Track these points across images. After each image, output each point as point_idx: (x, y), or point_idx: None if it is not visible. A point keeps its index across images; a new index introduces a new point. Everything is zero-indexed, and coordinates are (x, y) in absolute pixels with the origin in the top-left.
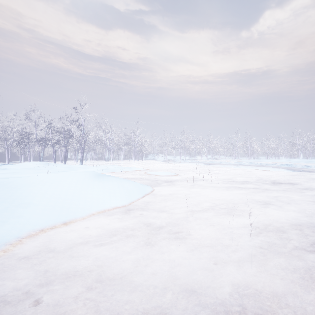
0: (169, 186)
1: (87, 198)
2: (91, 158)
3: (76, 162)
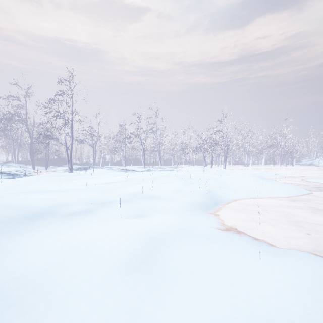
0: None
1: (261, 190)
2: (228, 162)
3: (217, 166)
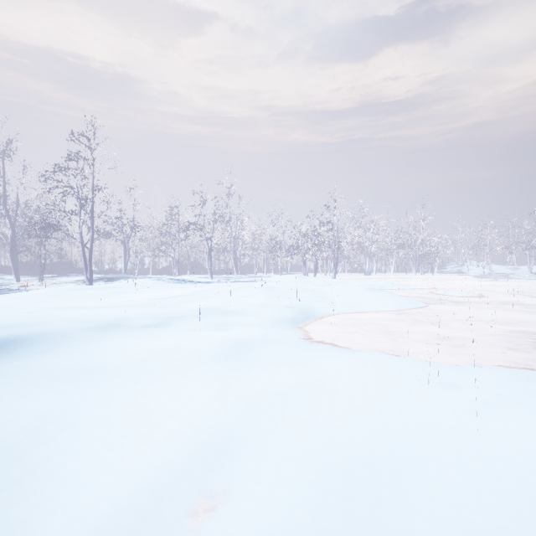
0: (457, 307)
1: (368, 303)
2: (342, 269)
3: (324, 275)
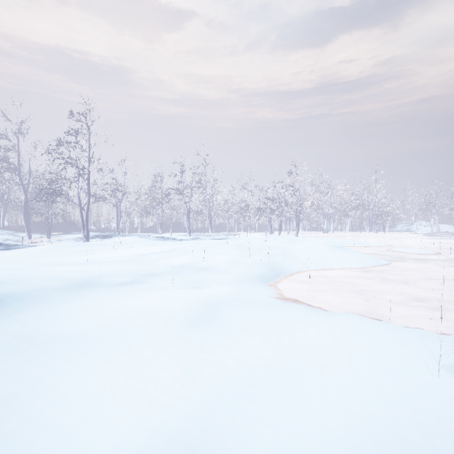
0: (418, 264)
1: (333, 260)
2: (303, 228)
3: (287, 233)
